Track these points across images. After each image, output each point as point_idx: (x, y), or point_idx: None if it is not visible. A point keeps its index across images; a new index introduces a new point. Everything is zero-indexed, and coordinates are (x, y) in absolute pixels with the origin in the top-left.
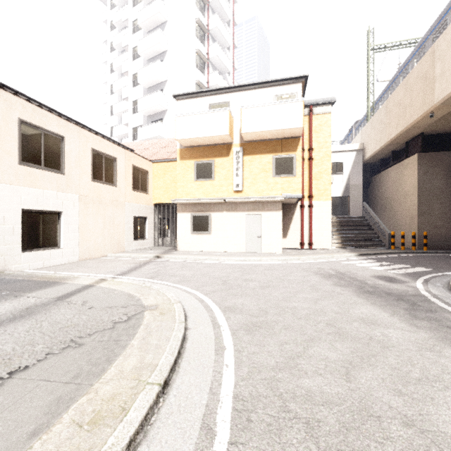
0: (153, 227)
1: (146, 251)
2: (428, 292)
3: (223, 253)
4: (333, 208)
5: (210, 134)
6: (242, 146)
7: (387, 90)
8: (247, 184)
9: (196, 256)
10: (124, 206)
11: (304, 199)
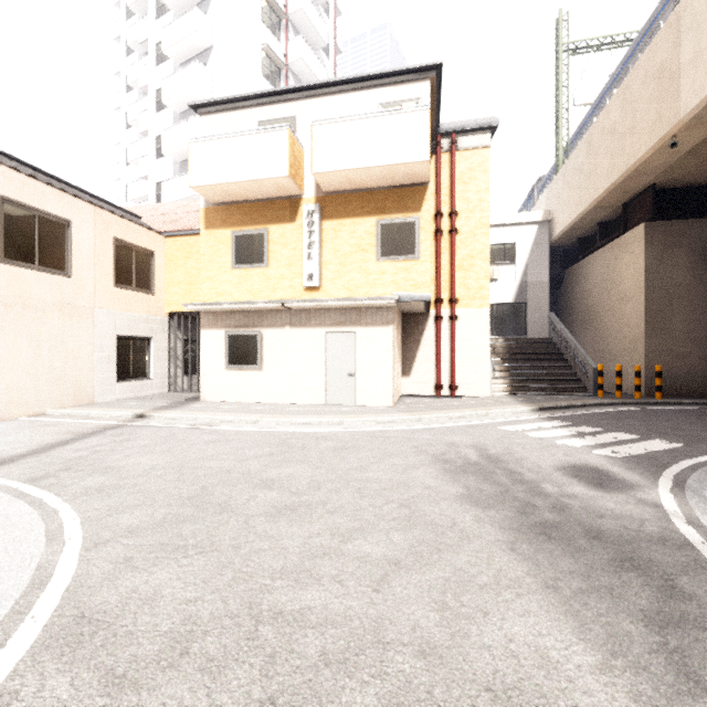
0: (168, 357)
1: (136, 404)
2: (694, 527)
3: (280, 406)
4: (499, 323)
5: (254, 176)
6: (319, 201)
7: (591, 116)
8: (329, 274)
9: (219, 415)
10: (92, 316)
11: (441, 306)
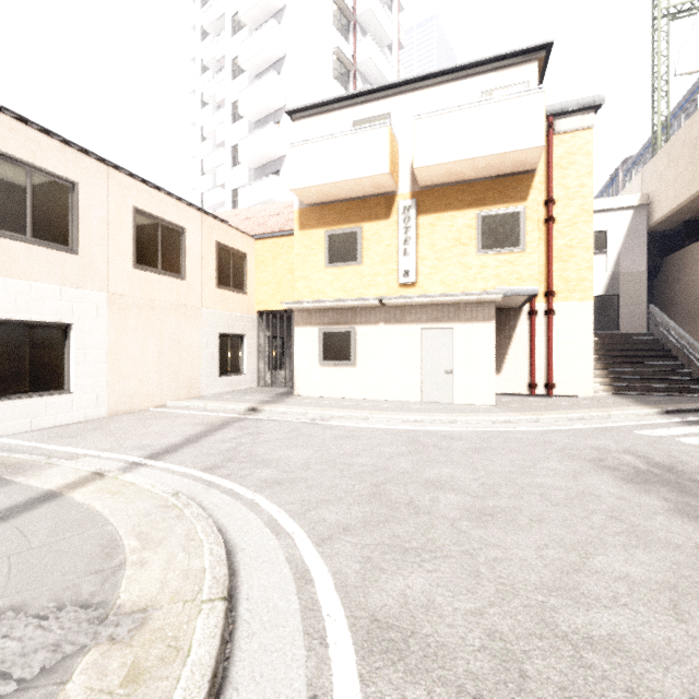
0: (257, 354)
1: (239, 397)
2: None
3: (378, 403)
4: None
5: (353, 175)
6: (414, 196)
7: None
8: (426, 269)
9: (326, 410)
10: (200, 316)
11: (535, 299)
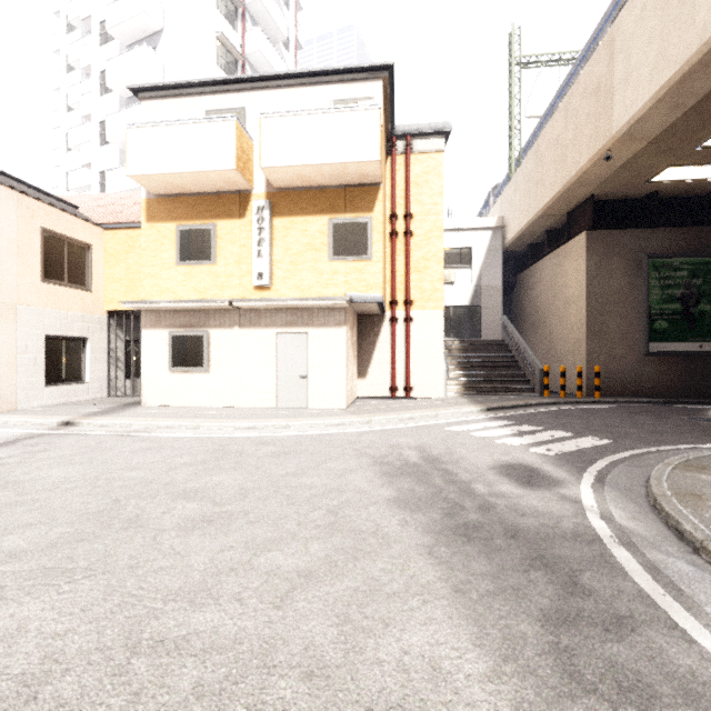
0: (107, 359)
1: (66, 410)
2: (606, 521)
3: (228, 410)
4: (456, 325)
5: (198, 168)
6: (270, 197)
7: (540, 128)
8: (281, 273)
9: (157, 421)
10: (14, 314)
11: (397, 307)
